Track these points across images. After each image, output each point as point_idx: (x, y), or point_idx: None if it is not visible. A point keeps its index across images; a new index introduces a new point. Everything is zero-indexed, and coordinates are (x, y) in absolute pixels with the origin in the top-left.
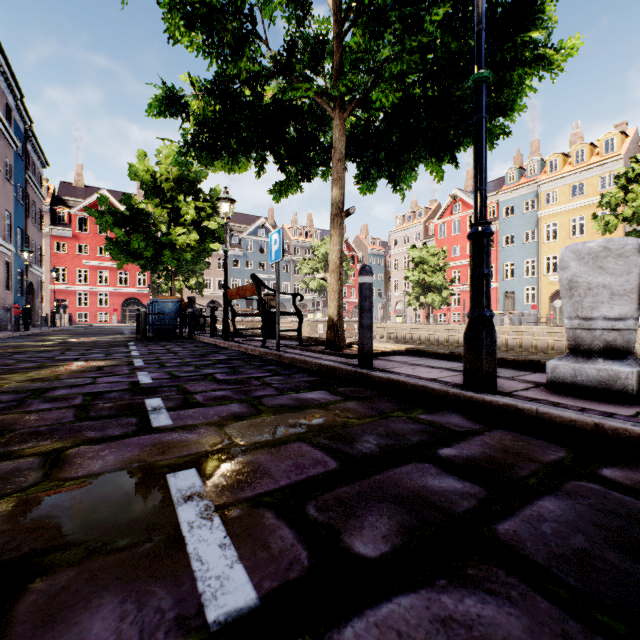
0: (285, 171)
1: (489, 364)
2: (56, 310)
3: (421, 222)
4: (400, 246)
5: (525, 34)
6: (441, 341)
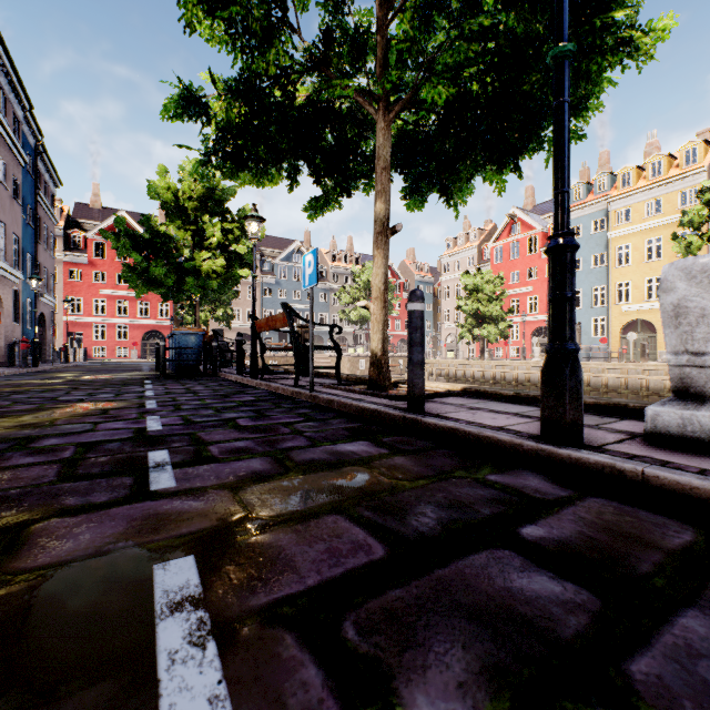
0: (321, 185)
1: (574, 410)
2: (71, 344)
3: (475, 245)
4: (451, 272)
5: (606, 14)
6: (498, 379)
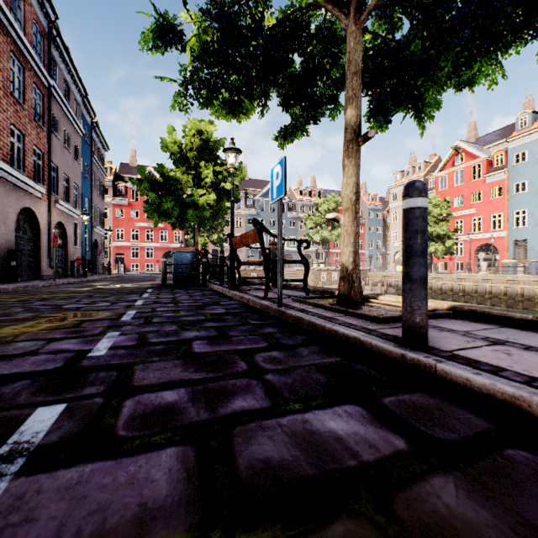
0: (290, 112)
1: None
2: (117, 261)
3: (420, 176)
4: (399, 200)
5: None
6: (444, 290)
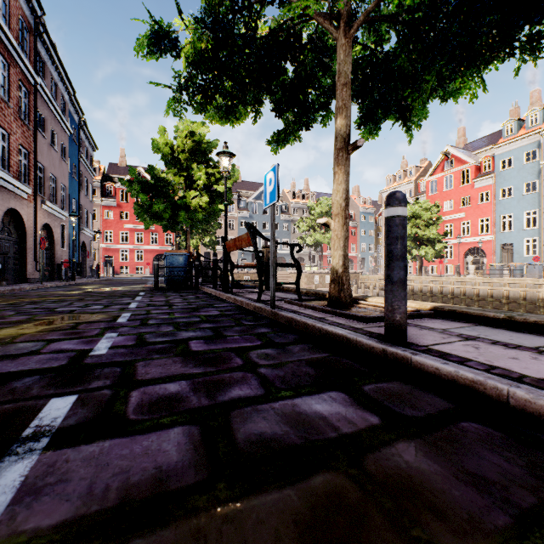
0: (283, 118)
1: None
2: (106, 264)
3: (412, 180)
4: None
5: None
6: (434, 292)
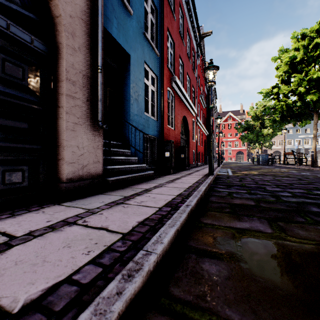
0: (303, 121)
1: None
2: None
3: None
4: None
5: None
6: None
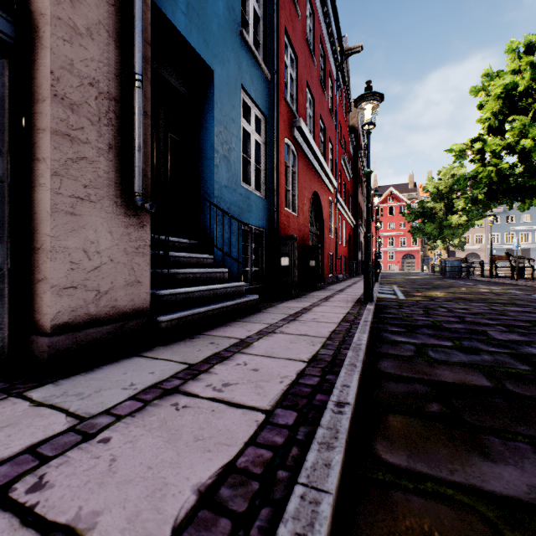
0: (526, 200)
1: None
2: None
3: None
4: None
5: None
6: None
